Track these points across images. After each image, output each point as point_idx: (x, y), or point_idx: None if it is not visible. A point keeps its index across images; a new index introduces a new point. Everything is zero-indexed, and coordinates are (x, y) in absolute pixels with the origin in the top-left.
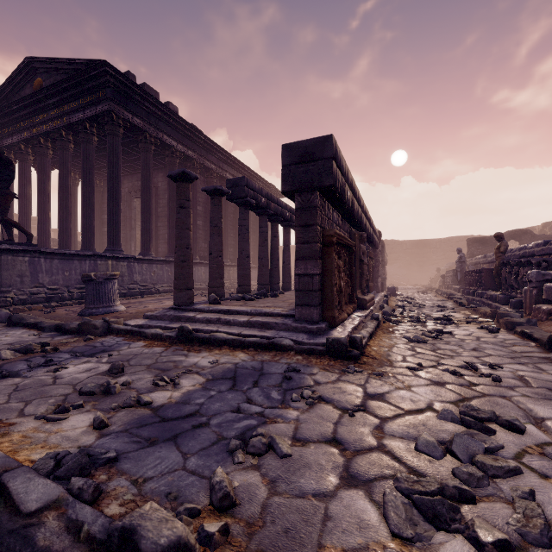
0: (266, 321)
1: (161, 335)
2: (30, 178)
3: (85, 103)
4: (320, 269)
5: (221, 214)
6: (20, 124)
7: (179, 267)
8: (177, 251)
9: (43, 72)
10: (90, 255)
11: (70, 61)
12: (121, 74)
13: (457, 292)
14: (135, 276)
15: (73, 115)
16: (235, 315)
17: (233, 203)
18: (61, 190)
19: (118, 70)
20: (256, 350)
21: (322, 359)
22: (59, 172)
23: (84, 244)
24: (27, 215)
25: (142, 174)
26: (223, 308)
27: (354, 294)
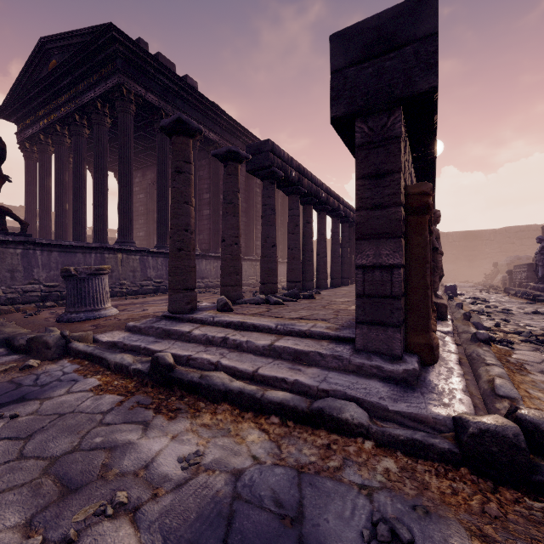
0: (301, 349)
1: (127, 367)
2: (50, 169)
3: (96, 80)
4: (403, 256)
5: (237, 186)
6: (39, 113)
7: (175, 258)
8: (171, 234)
9: (57, 53)
10: (95, 247)
11: (78, 33)
12: (130, 41)
13: (540, 292)
14: (149, 271)
15: (85, 95)
16: (251, 332)
17: (259, 192)
18: (75, 178)
19: (127, 35)
20: (285, 423)
21: (453, 480)
22: (73, 159)
23: (95, 236)
24: (46, 208)
25: (158, 158)
26: (234, 319)
27: (432, 298)
